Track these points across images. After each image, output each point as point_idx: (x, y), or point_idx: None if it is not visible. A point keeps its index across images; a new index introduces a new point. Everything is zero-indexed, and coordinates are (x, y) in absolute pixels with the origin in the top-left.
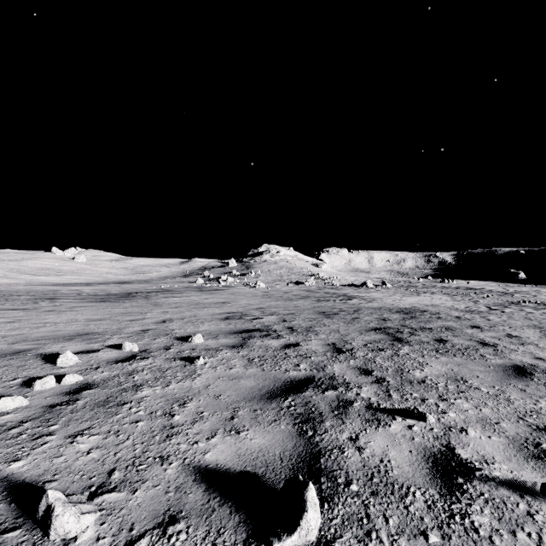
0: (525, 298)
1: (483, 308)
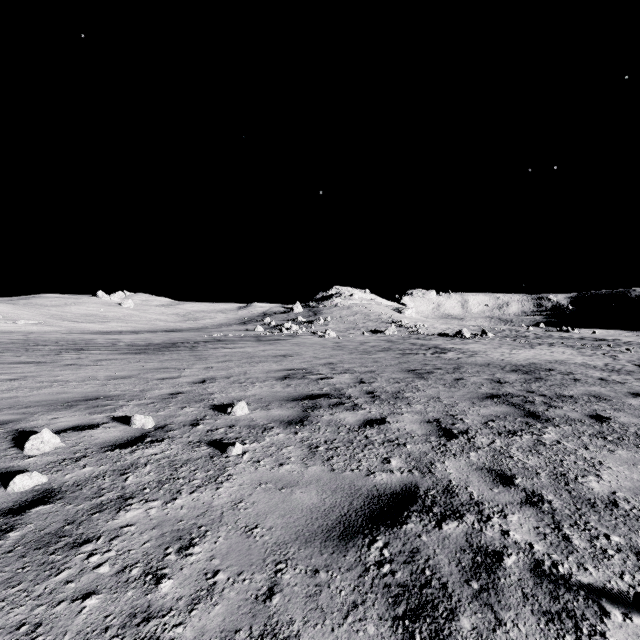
0: None
1: (630, 366)
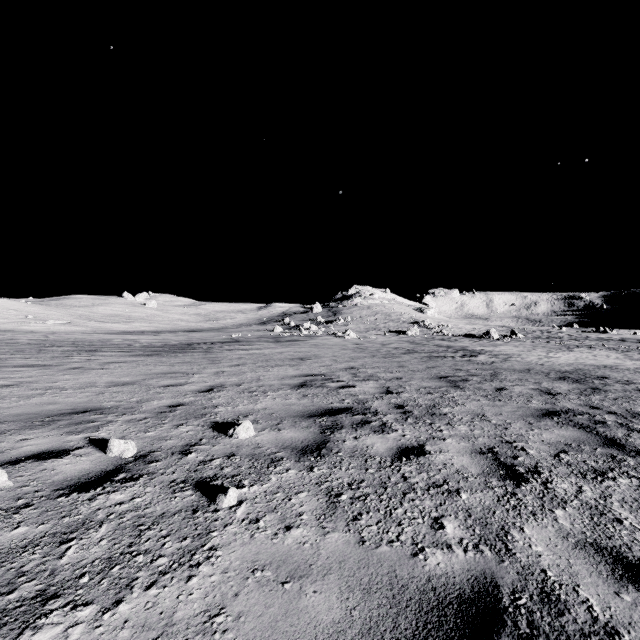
0: None
1: None
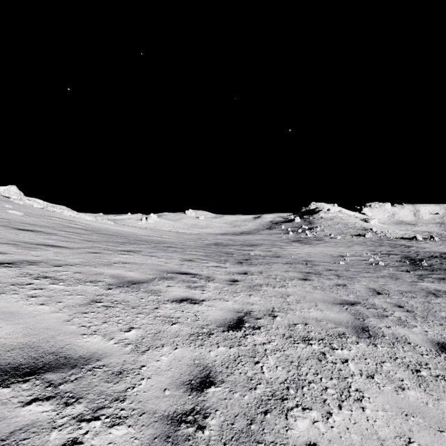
0: None
1: None
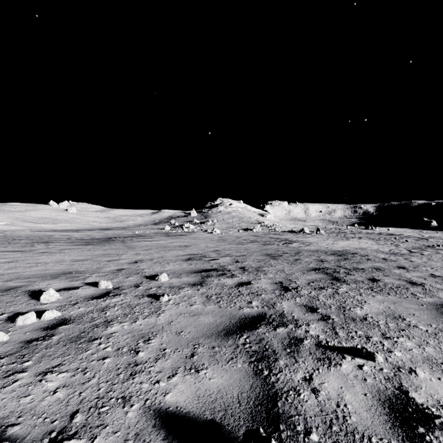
0: (439, 242)
1: (404, 251)
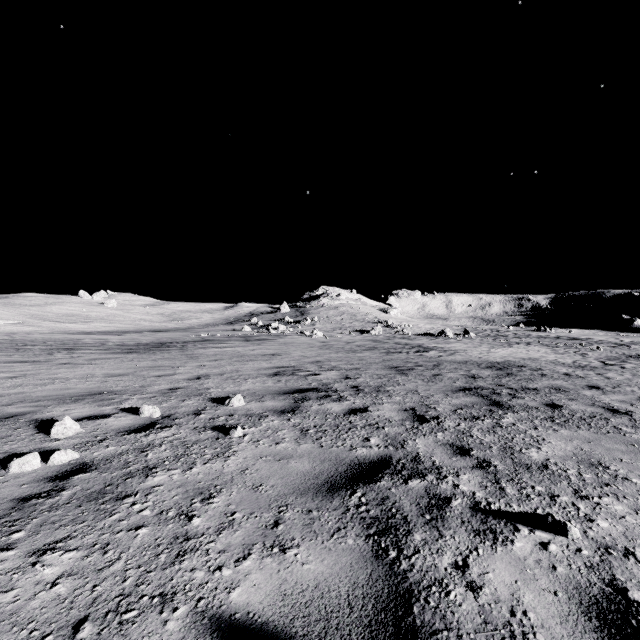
0: None
1: (595, 363)
